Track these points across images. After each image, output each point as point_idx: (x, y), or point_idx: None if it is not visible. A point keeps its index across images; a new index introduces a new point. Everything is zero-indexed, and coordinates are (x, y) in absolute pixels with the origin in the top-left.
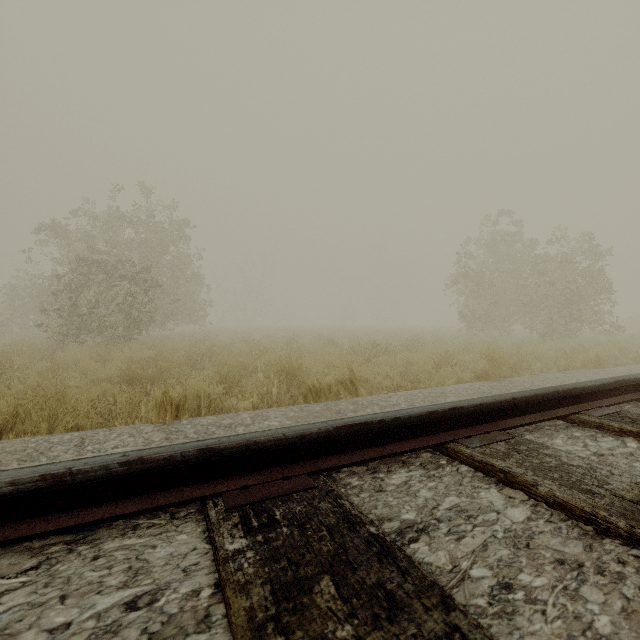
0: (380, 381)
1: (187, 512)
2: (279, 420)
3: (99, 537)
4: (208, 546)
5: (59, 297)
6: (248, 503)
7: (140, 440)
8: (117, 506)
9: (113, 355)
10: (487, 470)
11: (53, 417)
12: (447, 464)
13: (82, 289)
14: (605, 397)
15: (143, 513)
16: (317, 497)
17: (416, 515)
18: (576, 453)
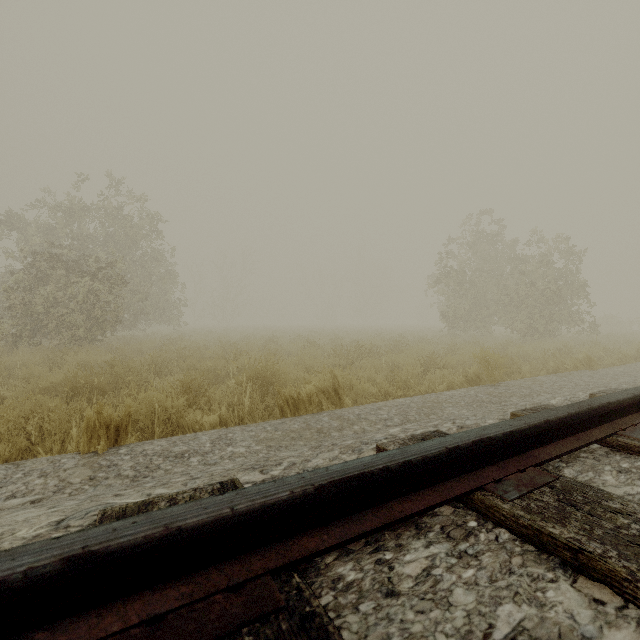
0: (366, 388)
1: None
2: (246, 445)
3: None
4: None
5: (10, 294)
6: None
7: (52, 482)
8: None
9: (66, 359)
10: (541, 542)
11: None
12: (478, 528)
13: (37, 286)
14: (635, 411)
15: None
16: (284, 637)
17: None
18: None
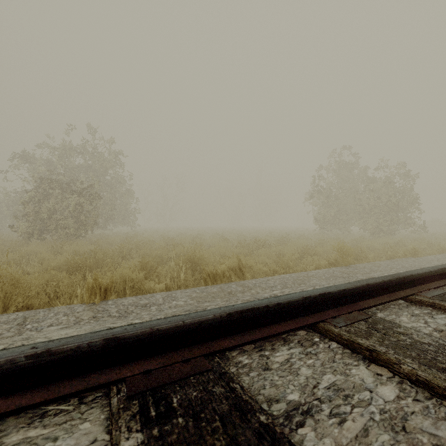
0: (260, 268)
1: (94, 396)
2: (184, 300)
3: (4, 428)
4: (107, 437)
5: (26, 206)
6: (148, 389)
7: (72, 319)
8: (24, 397)
9: (64, 249)
10: (354, 347)
11: (8, 298)
12: (320, 341)
13: (43, 200)
14: (432, 281)
15: (49, 403)
16: (211, 380)
17: (299, 395)
18: (420, 329)
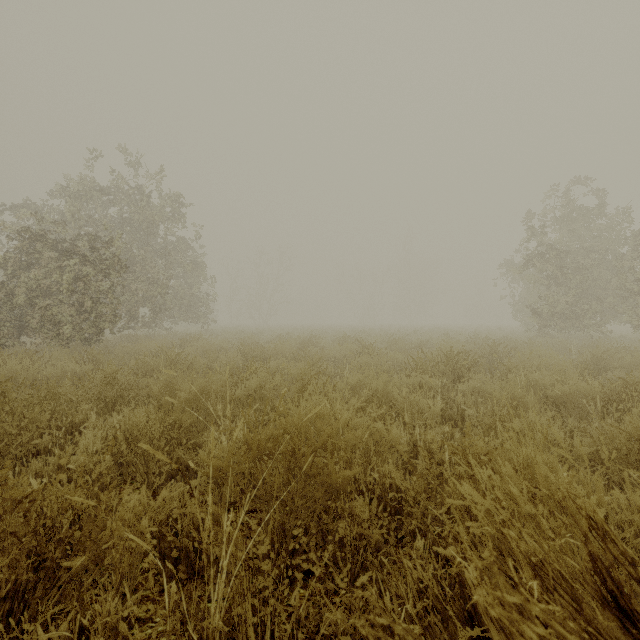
0: None
1: None
2: None
3: None
4: None
5: None
6: None
7: None
8: None
9: None
10: None
11: None
12: None
13: (21, 272)
14: None
15: None
16: None
17: None
18: None
